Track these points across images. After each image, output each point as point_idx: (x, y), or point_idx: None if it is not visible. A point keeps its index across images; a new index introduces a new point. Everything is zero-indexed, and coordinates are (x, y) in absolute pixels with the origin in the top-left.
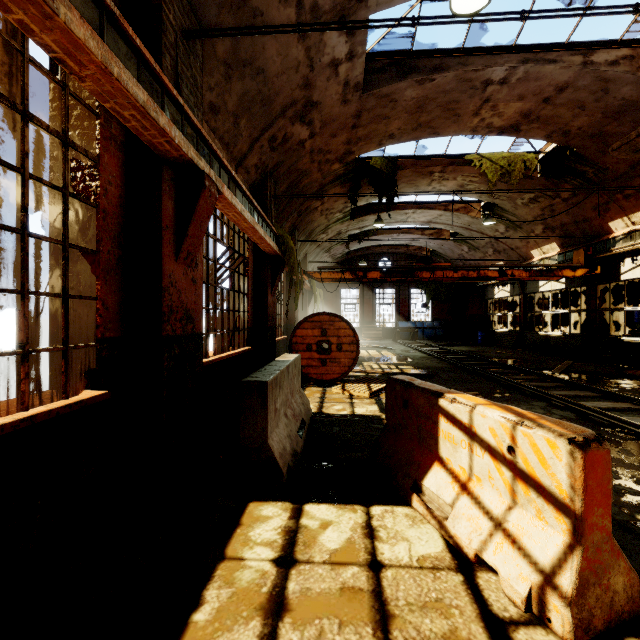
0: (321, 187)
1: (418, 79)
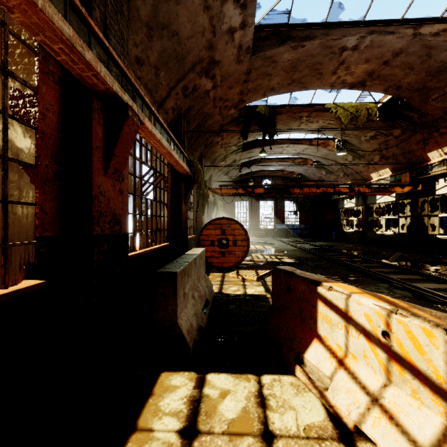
0: (221, 127)
1: (293, 45)
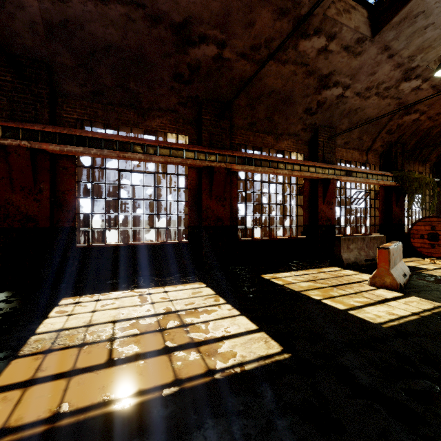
0: None
1: None
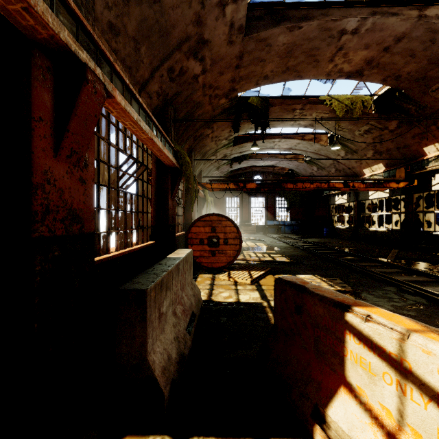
0: (211, 118)
1: (289, 26)
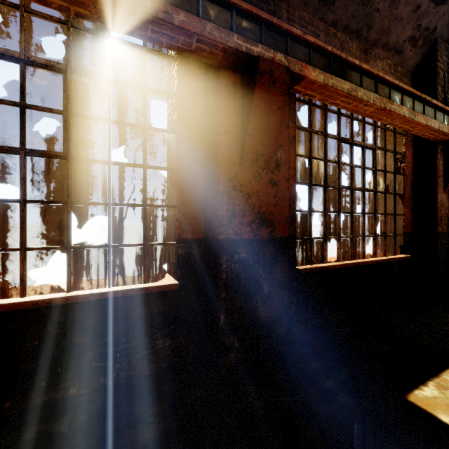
0: None
1: None
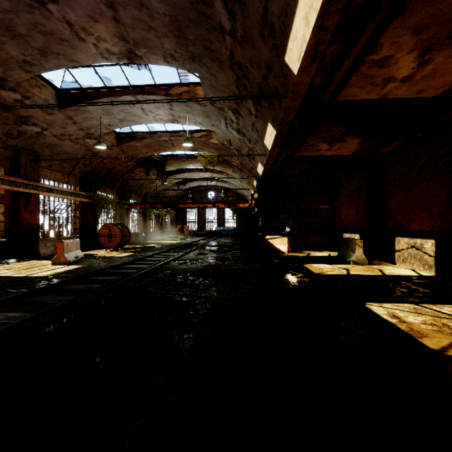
0: (129, 170)
1: (137, 141)
